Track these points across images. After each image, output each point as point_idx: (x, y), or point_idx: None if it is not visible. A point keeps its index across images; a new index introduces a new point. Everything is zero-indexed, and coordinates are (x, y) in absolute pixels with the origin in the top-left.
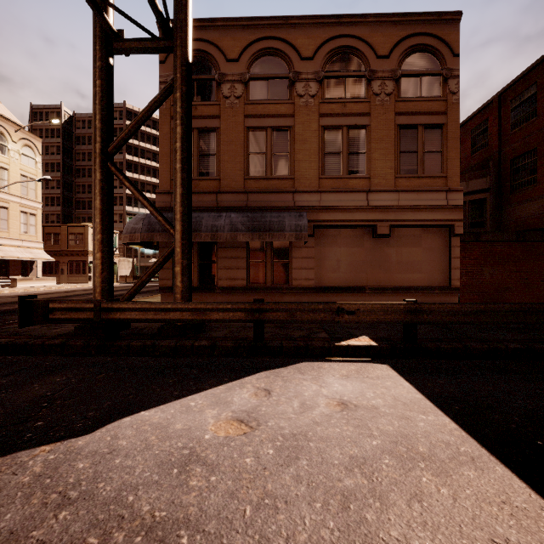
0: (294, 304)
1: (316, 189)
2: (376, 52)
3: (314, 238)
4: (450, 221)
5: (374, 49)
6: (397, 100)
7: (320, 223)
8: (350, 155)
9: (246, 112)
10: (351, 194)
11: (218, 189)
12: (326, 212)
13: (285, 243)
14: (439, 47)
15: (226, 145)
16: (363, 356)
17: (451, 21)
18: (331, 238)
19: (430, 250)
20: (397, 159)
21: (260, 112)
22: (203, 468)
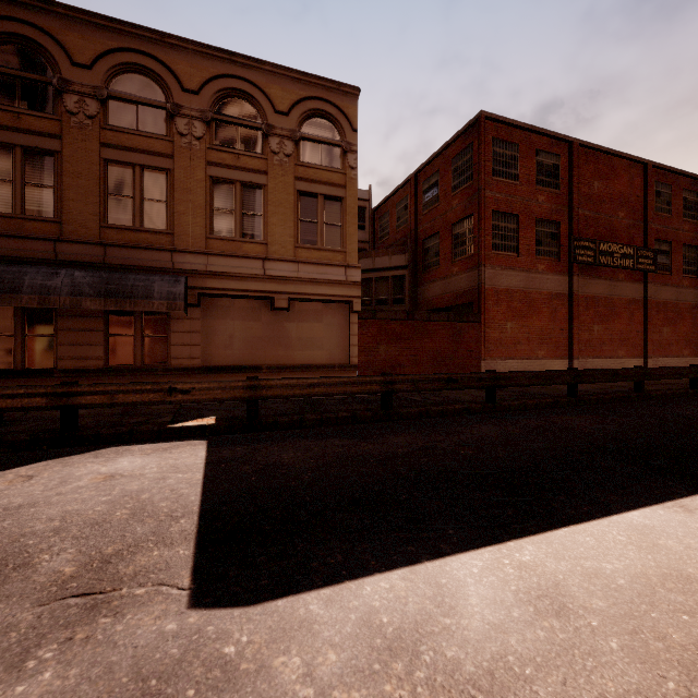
0: (116, 385)
1: (202, 250)
2: (275, 106)
3: (200, 308)
4: (349, 297)
5: (272, 102)
6: (297, 164)
7: (207, 291)
8: (245, 216)
9: (103, 139)
10: (245, 260)
11: (59, 235)
12: (215, 279)
13: (161, 313)
14: (339, 117)
15: (71, 178)
16: (198, 436)
17: (351, 95)
18: (222, 309)
19: (331, 326)
20: (297, 227)
21: (125, 143)
22: None
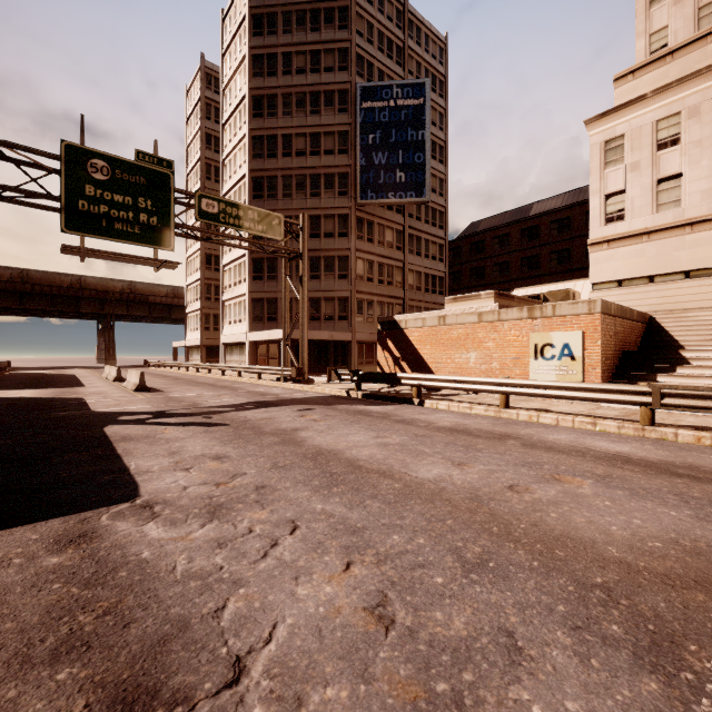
0: None
1: None
2: None
3: None
4: None
5: None
6: None
7: None
8: None
9: None
10: None
11: None
12: None
13: None
14: None
15: None
16: None
17: None
18: None
19: None
20: None
21: None
22: (39, 393)
